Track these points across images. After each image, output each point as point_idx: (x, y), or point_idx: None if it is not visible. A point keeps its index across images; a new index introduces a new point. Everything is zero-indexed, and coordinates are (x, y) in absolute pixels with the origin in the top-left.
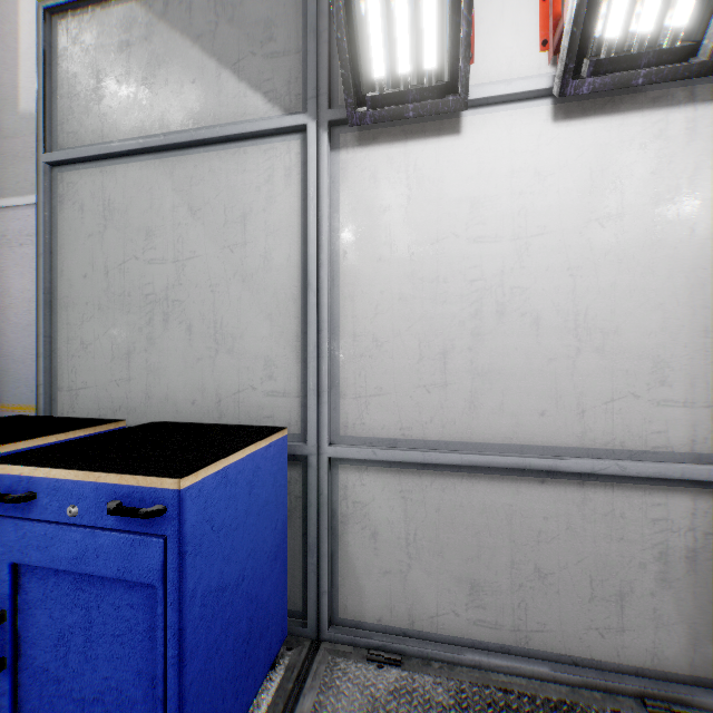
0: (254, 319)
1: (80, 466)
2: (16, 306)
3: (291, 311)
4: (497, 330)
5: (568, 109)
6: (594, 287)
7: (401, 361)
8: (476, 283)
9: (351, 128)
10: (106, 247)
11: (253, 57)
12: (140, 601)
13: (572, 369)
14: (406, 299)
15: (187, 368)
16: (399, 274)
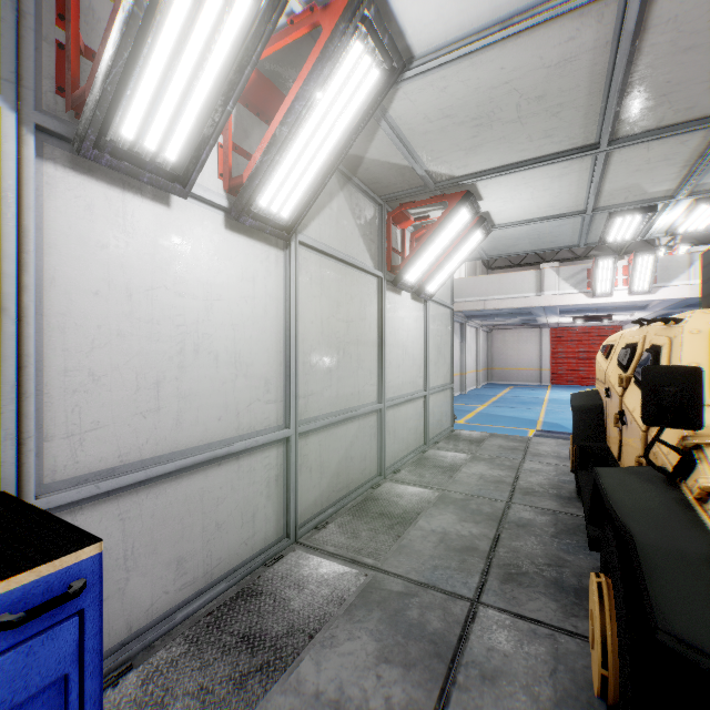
0: None
1: None
2: None
3: None
4: (195, 364)
5: (232, 224)
6: (243, 338)
7: (120, 393)
8: (181, 328)
9: (62, 145)
10: None
11: None
12: None
13: (234, 388)
14: (124, 335)
15: None
16: (118, 312)
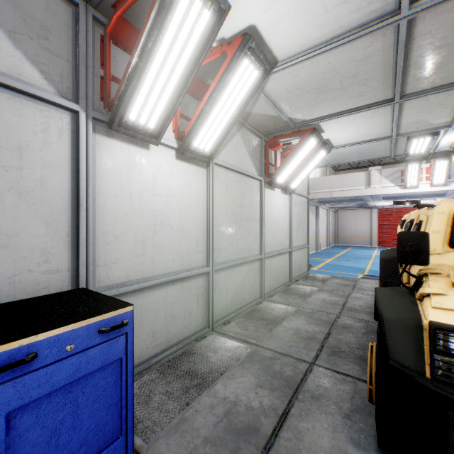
0: (31, 222)
1: (67, 323)
2: None
3: (63, 218)
4: (161, 231)
5: (179, 156)
6: (185, 217)
7: (127, 245)
8: (154, 212)
9: (102, 125)
10: None
11: (30, 39)
12: (110, 372)
13: (180, 244)
14: (129, 216)
15: None
16: (126, 204)
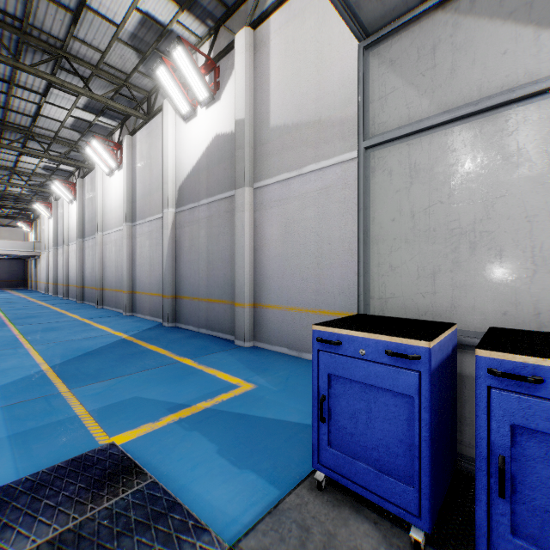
0: None
1: None
2: (267, 245)
3: None
4: None
5: None
6: None
7: None
8: None
9: None
10: (412, 198)
11: None
12: None
13: None
14: None
15: (497, 285)
16: None
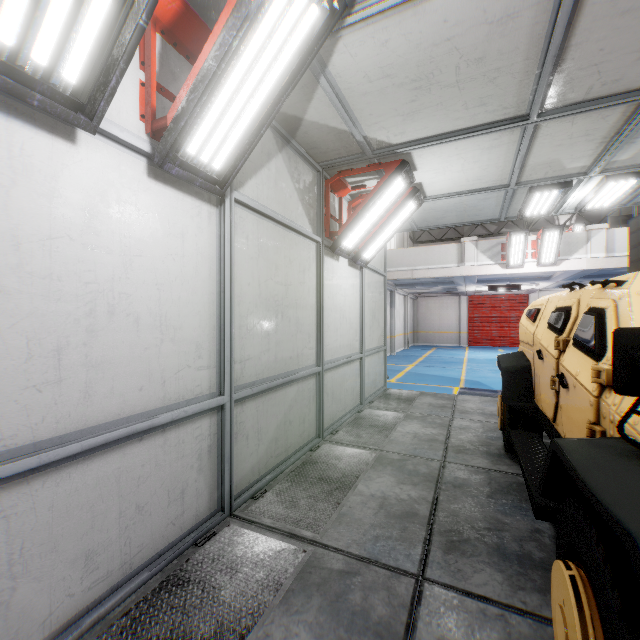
0: None
1: None
2: None
3: None
4: (109, 327)
5: (157, 173)
6: (170, 299)
7: (4, 363)
8: (91, 285)
9: None
10: None
11: None
12: None
13: (159, 354)
14: (10, 292)
15: None
16: (0, 263)
